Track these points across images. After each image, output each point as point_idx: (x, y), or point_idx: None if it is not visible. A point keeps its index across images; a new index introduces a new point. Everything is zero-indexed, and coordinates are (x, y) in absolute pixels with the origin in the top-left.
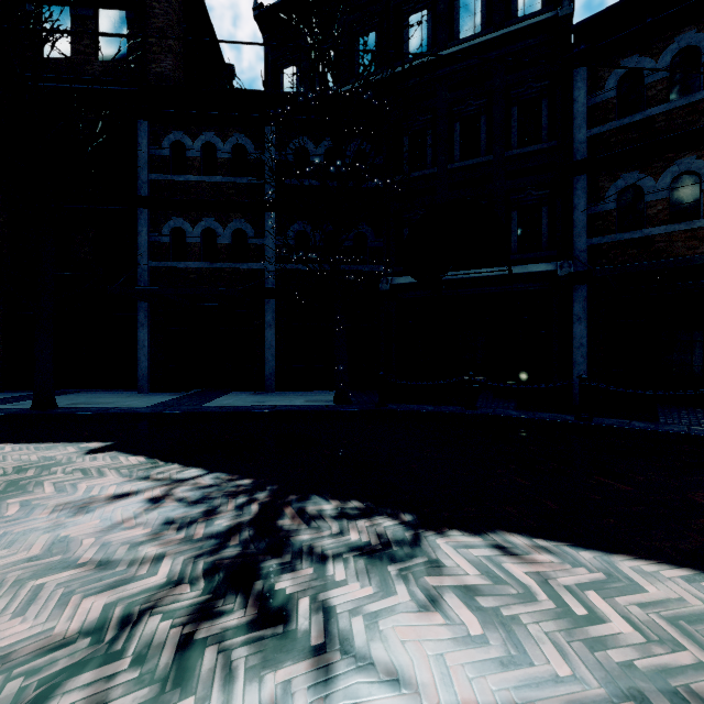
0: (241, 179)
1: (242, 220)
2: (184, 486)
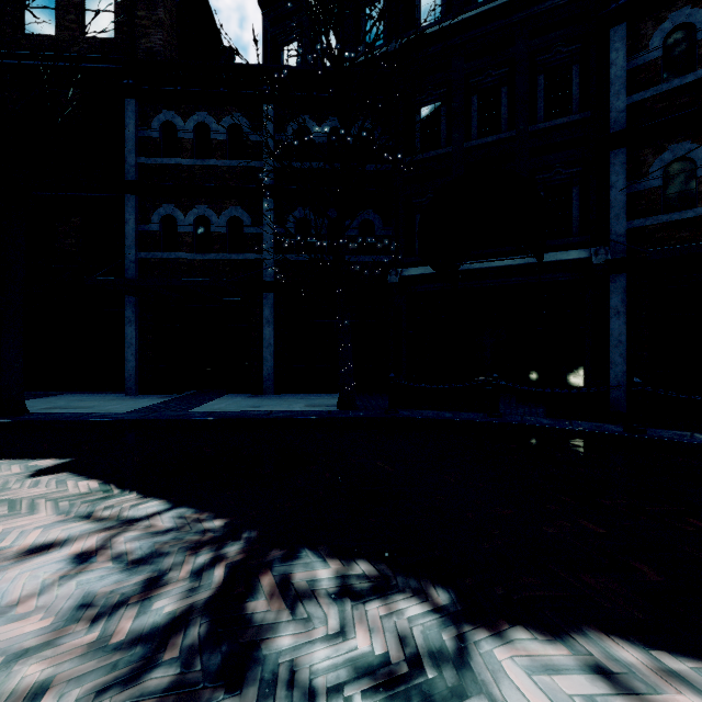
0: (237, 163)
1: (238, 207)
2: (131, 531)
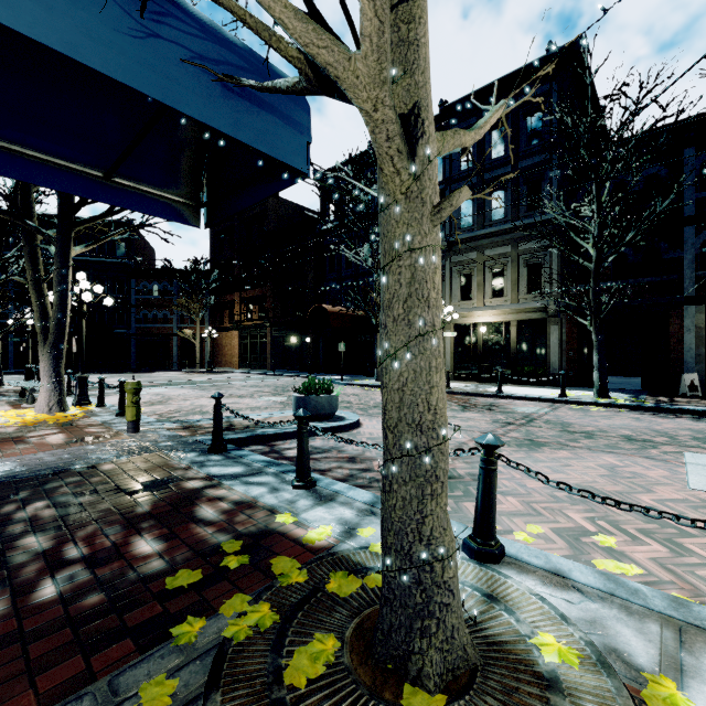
0: None
1: None
2: None
